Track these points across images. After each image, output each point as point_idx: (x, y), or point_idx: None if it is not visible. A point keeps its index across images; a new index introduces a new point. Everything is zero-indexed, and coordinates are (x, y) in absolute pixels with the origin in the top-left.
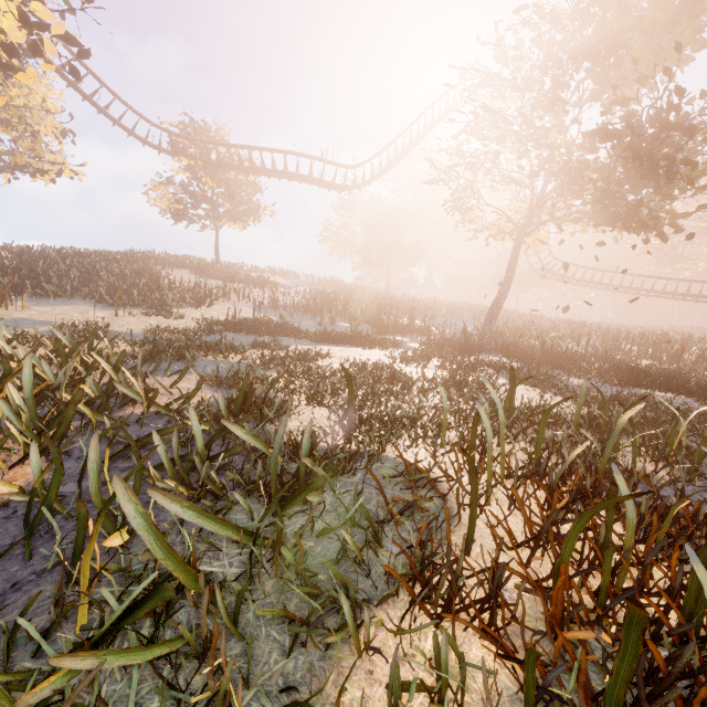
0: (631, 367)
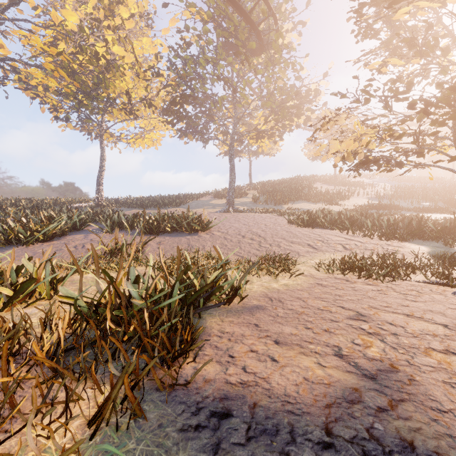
0: None
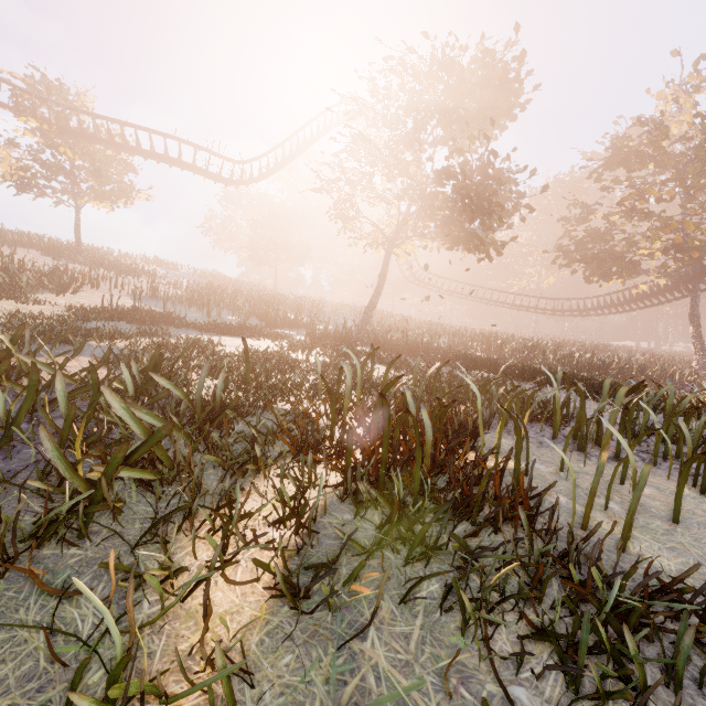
0: (465, 355)
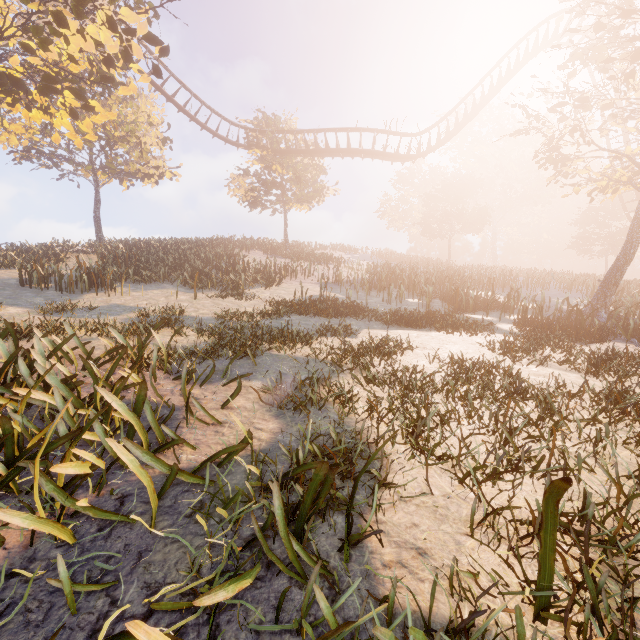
0: None
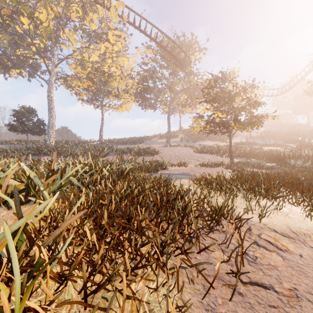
0: None
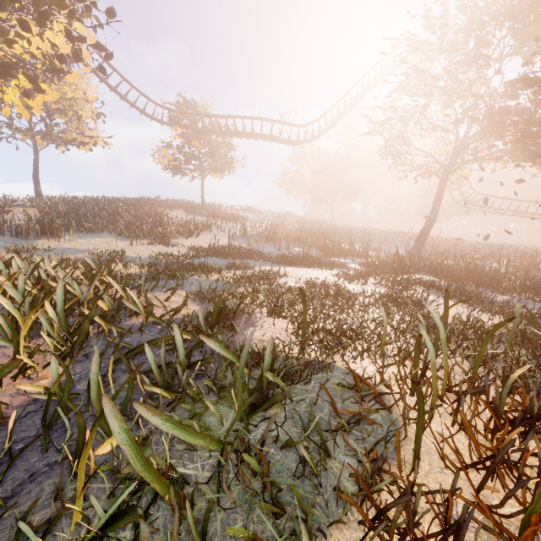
0: None
